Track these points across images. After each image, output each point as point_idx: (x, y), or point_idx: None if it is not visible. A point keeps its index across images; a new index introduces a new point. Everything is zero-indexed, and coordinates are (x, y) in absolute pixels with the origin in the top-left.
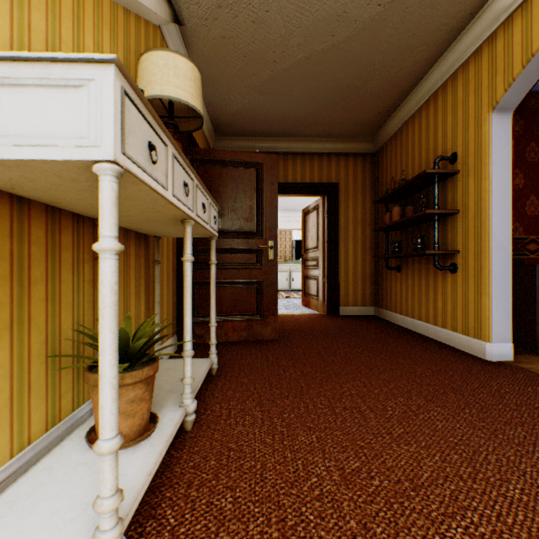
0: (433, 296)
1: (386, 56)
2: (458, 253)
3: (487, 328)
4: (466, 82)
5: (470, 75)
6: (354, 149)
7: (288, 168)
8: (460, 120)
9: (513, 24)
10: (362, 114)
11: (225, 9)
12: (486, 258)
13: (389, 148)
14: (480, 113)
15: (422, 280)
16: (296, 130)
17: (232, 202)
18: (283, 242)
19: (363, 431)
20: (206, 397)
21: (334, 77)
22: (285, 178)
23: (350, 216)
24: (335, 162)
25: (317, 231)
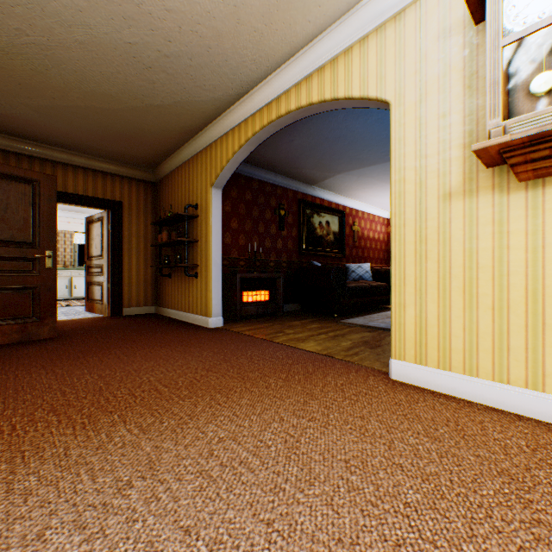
0: (188, 294)
1: (153, 128)
2: (199, 266)
3: (210, 310)
4: (202, 164)
5: (204, 160)
6: (138, 176)
7: (69, 178)
8: (200, 184)
9: (218, 146)
10: (142, 153)
11: (0, 51)
12: (209, 269)
13: (165, 183)
14: (207, 185)
15: (183, 283)
16: (78, 147)
17: (2, 212)
18: (62, 245)
19: (118, 363)
20: None
21: (114, 125)
22: (65, 188)
23: (135, 231)
24: (120, 182)
25: (102, 240)
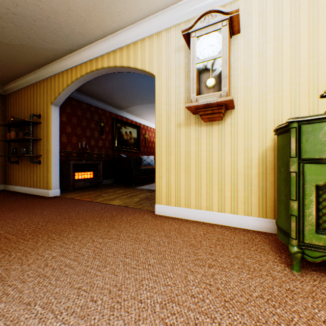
0: (33, 175)
1: (3, 58)
2: (42, 156)
3: (50, 185)
4: (44, 88)
5: (46, 86)
6: None
7: None
8: (43, 102)
9: (56, 78)
10: None
11: None
12: (50, 158)
13: (13, 97)
14: (48, 103)
15: (29, 167)
16: None
17: None
18: None
19: None
20: None
21: None
22: None
23: None
24: None
25: None
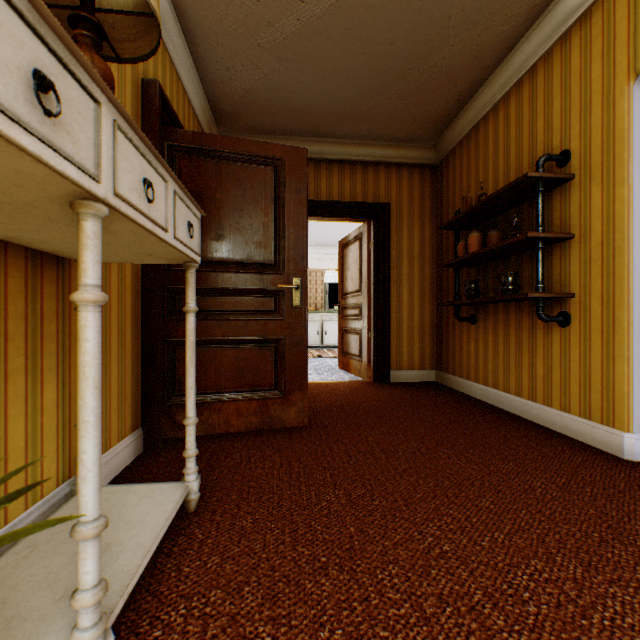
0: (529, 359)
1: (468, 3)
2: (573, 296)
3: (625, 411)
4: (586, 43)
5: (594, 31)
6: (410, 158)
7: (321, 180)
8: (576, 100)
9: None
10: (424, 103)
11: None
12: (624, 303)
13: (458, 156)
14: (613, 85)
15: (510, 335)
16: (332, 127)
17: (235, 217)
18: (313, 285)
19: None
20: (164, 578)
21: (391, 36)
22: (316, 195)
23: (405, 248)
24: (385, 174)
25: (359, 268)
